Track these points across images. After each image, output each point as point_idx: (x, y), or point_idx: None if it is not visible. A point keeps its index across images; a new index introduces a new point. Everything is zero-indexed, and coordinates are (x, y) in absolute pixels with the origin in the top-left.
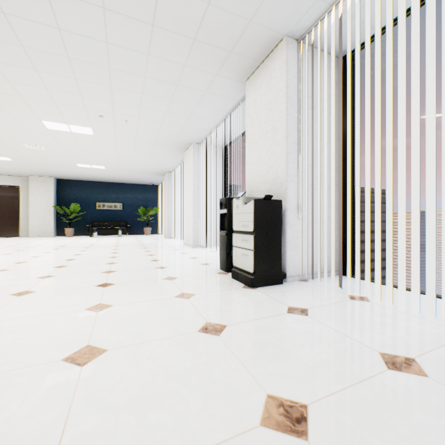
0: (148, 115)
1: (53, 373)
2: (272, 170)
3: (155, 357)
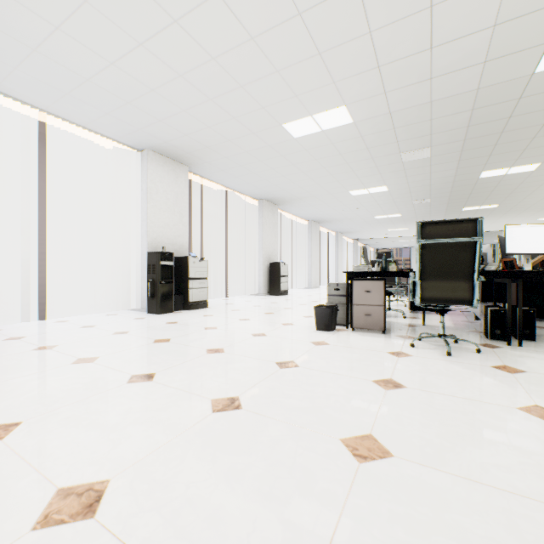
0: (76, 51)
1: (296, 308)
2: (180, 239)
3: (277, 306)
